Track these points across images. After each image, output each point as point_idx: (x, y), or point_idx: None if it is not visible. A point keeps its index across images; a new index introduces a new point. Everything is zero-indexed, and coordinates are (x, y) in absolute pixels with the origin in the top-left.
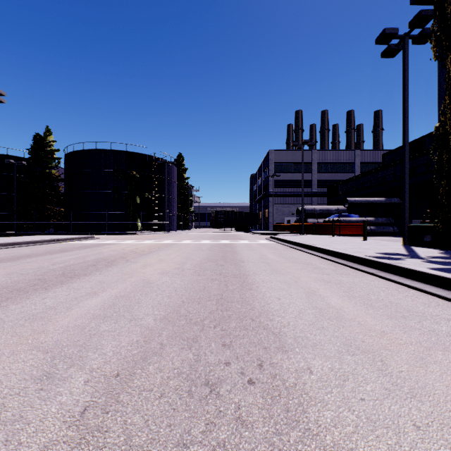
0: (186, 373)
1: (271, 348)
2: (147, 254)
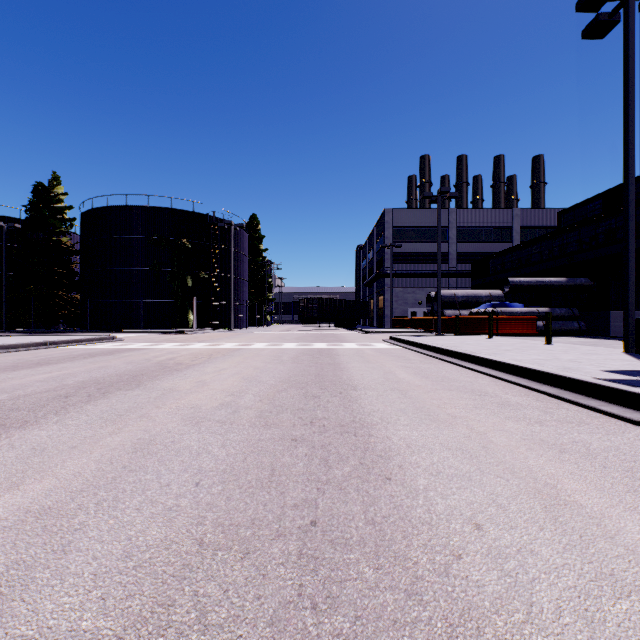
0: None
1: None
2: (183, 371)
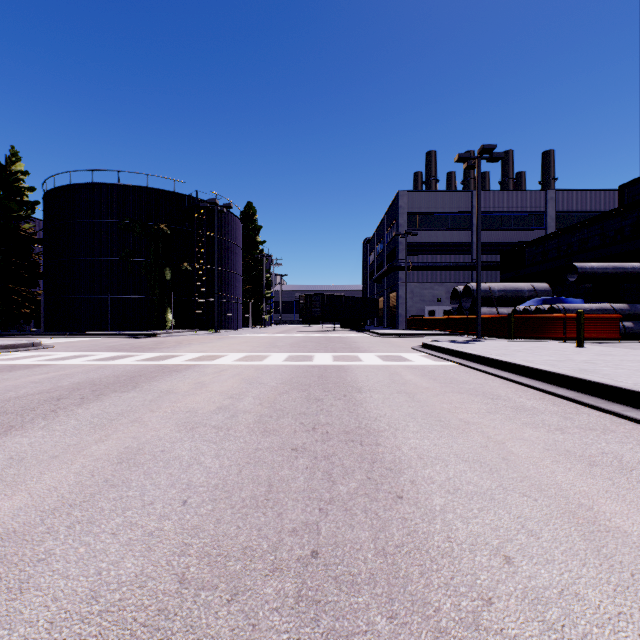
0: None
1: None
2: None
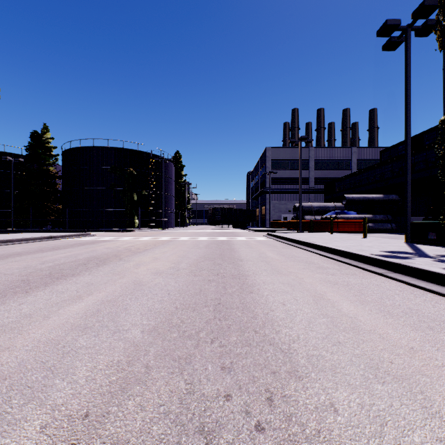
0: (175, 413)
1: (281, 372)
2: (142, 252)
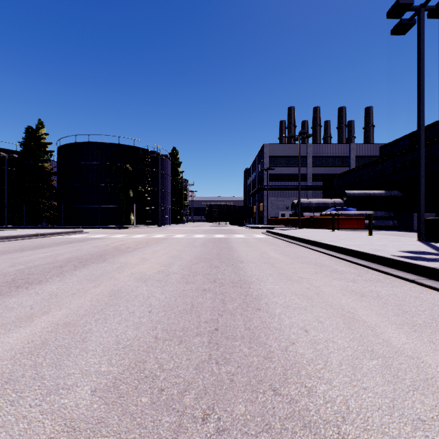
0: None
1: None
2: (131, 252)
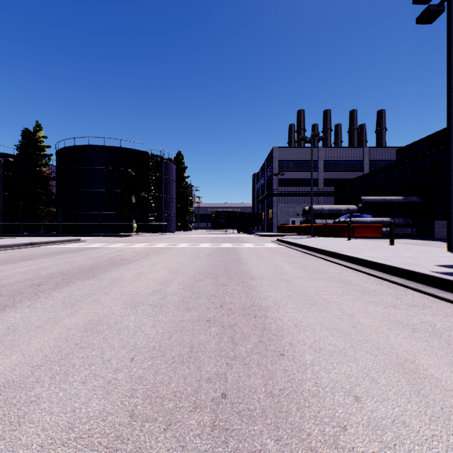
0: None
1: None
2: (127, 265)
